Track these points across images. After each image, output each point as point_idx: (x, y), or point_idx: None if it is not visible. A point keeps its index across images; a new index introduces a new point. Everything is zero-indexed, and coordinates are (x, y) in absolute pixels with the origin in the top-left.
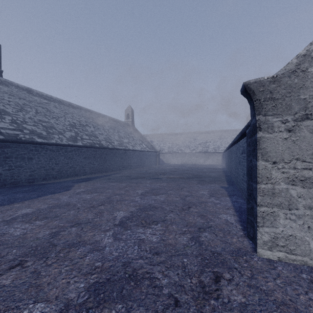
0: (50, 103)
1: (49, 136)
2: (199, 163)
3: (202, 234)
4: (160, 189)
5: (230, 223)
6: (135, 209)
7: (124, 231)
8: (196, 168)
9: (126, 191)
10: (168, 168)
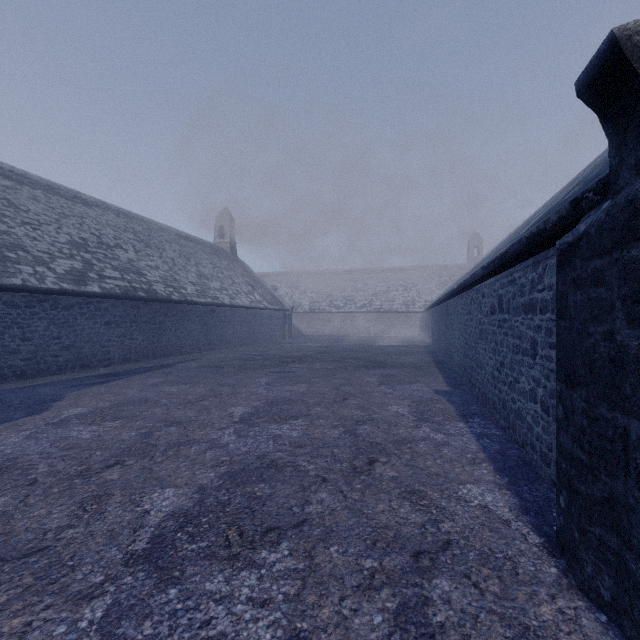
0: (21, 190)
1: (3, 268)
2: (374, 334)
3: (430, 584)
4: (292, 401)
5: (500, 521)
6: (216, 477)
7: (157, 593)
8: (370, 346)
9: (202, 411)
10: (310, 347)
